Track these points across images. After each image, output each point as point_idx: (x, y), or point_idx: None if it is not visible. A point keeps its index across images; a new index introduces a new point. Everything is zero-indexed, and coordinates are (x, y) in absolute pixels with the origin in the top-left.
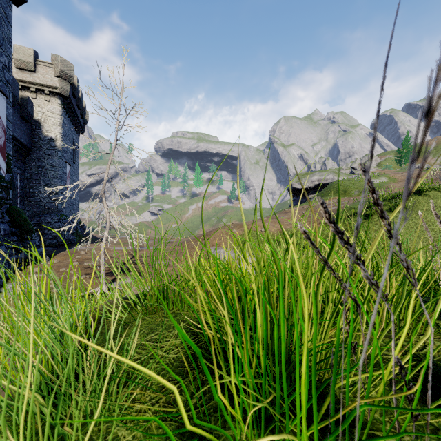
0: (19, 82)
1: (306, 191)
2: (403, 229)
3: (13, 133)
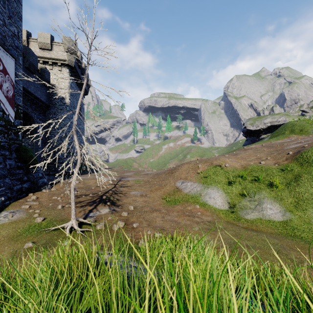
0: (41, 58)
1: (259, 132)
2: None
3: (34, 93)
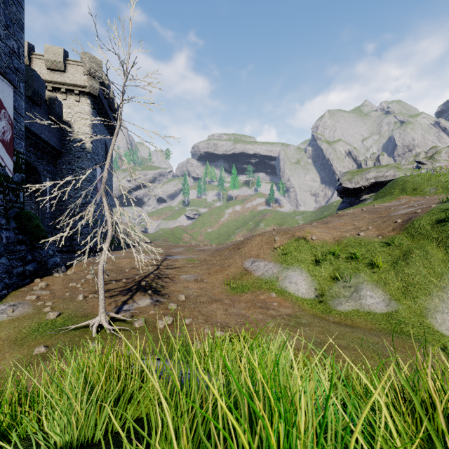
0: (50, 83)
1: (360, 190)
2: None
3: (40, 134)
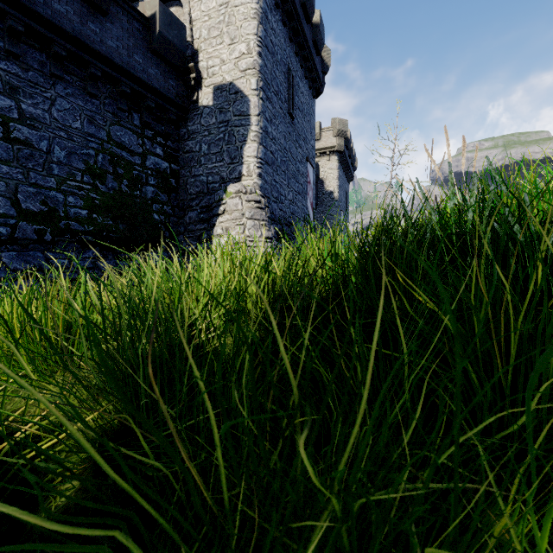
0: None
1: None
2: None
3: None
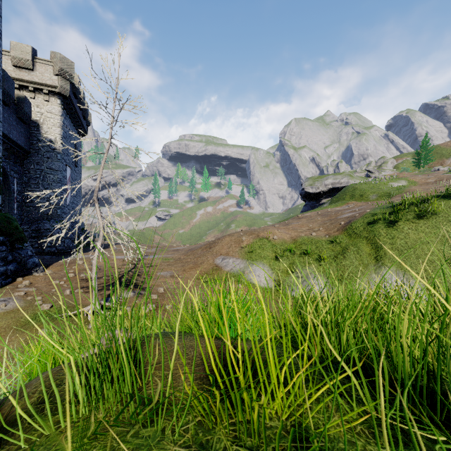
0: (17, 81)
1: (320, 195)
2: (433, 237)
3: (8, 134)
